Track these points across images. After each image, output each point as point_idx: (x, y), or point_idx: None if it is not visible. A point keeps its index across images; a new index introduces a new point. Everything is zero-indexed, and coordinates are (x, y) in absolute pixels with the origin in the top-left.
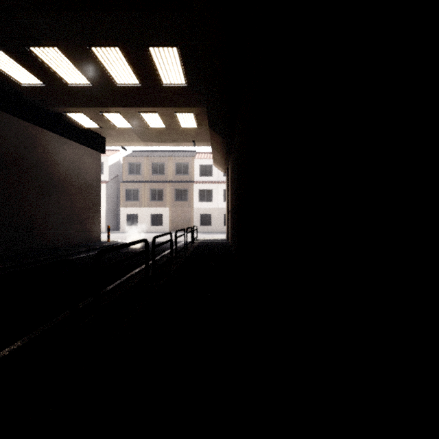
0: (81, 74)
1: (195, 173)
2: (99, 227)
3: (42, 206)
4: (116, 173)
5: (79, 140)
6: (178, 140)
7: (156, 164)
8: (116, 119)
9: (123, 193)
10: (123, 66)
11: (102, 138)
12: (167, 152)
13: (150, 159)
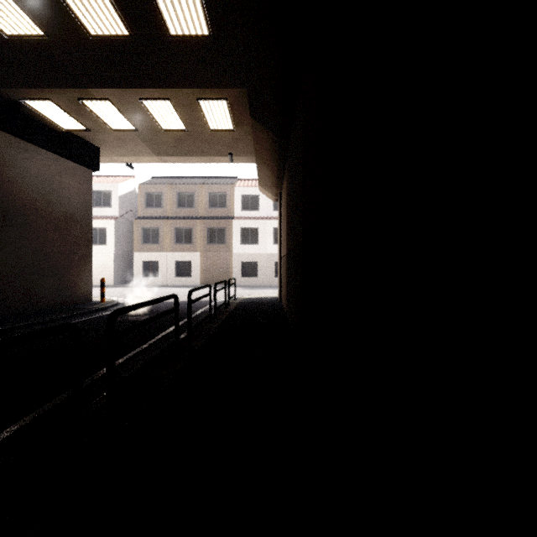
0: (20, 10)
1: (236, 206)
2: (89, 280)
3: None
4: (130, 207)
5: (52, 147)
6: (207, 153)
7: (183, 195)
8: (106, 112)
9: (138, 232)
10: None
11: (94, 148)
12: (198, 179)
13: (175, 187)
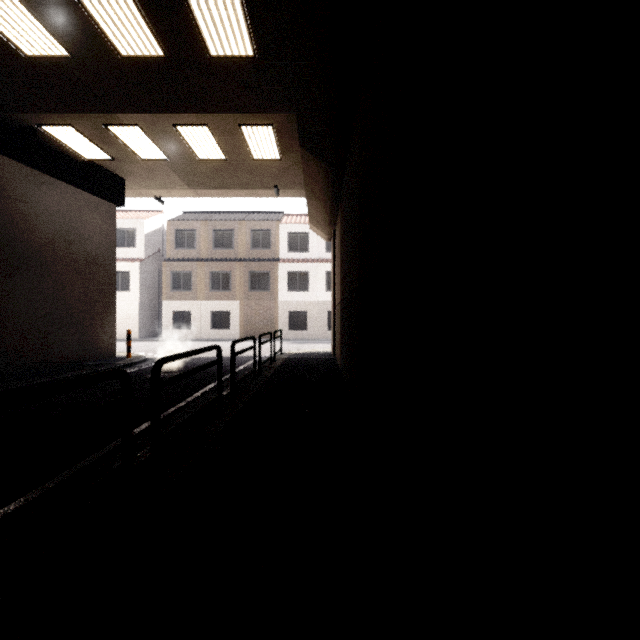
0: (44, 29)
1: (282, 246)
2: (114, 332)
3: None
4: (158, 247)
5: (71, 179)
6: (249, 185)
7: (220, 233)
8: (135, 139)
9: (167, 277)
10: (125, 6)
11: (118, 180)
12: (237, 214)
13: (210, 224)
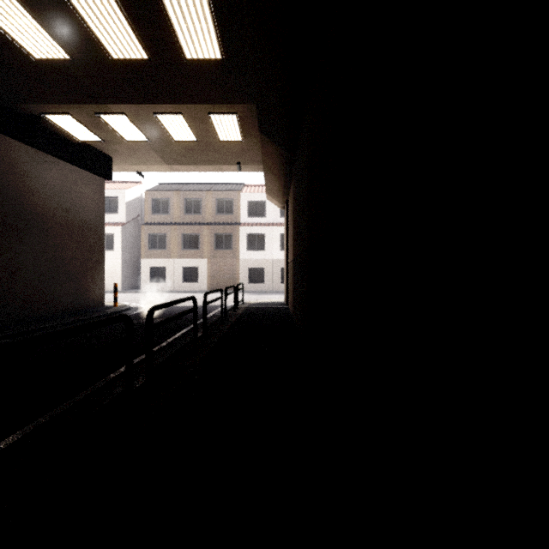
0: (51, 38)
1: (243, 212)
2: (103, 285)
3: (5, 255)
4: (137, 213)
5: (68, 157)
6: (215, 162)
7: (190, 201)
8: (121, 125)
9: (146, 238)
10: (118, 21)
11: (106, 158)
12: (204, 185)
13: (182, 193)
